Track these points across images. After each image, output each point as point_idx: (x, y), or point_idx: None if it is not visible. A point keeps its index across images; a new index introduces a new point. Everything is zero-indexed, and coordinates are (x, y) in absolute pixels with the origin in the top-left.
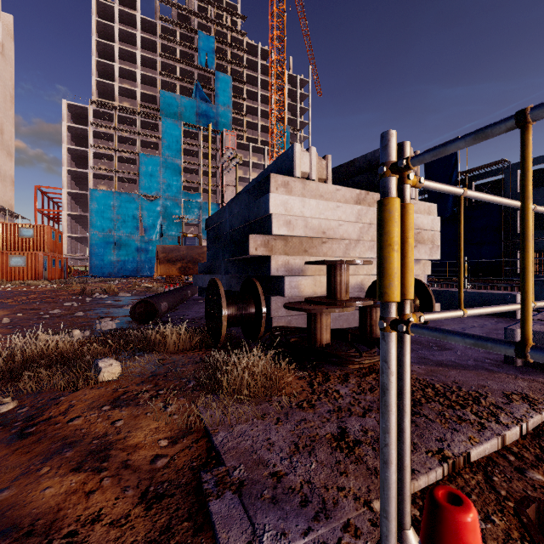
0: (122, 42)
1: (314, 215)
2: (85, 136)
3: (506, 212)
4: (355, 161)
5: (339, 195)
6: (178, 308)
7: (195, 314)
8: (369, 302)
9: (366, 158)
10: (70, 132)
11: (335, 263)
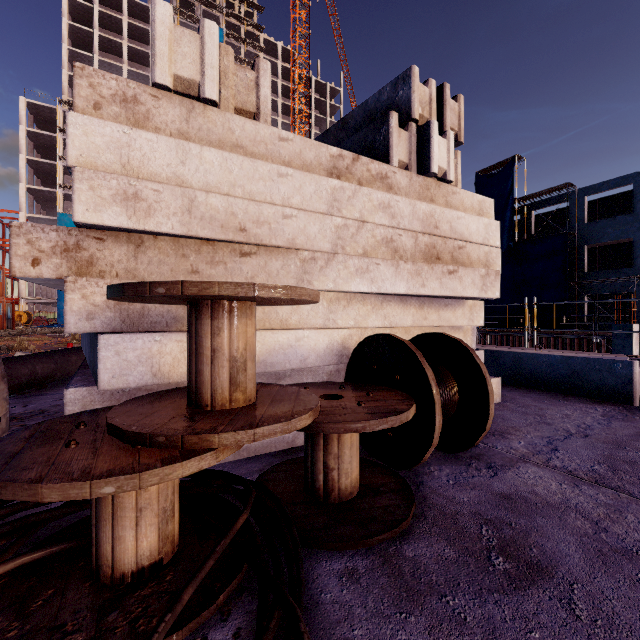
0: (104, 28)
1: (217, 187)
2: (53, 146)
3: (571, 248)
4: (349, 118)
5: (288, 151)
6: (48, 386)
7: (51, 400)
8: (285, 424)
9: (367, 108)
10: (33, 139)
11: (149, 294)
